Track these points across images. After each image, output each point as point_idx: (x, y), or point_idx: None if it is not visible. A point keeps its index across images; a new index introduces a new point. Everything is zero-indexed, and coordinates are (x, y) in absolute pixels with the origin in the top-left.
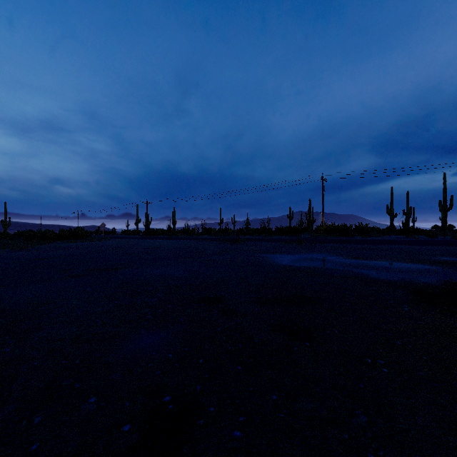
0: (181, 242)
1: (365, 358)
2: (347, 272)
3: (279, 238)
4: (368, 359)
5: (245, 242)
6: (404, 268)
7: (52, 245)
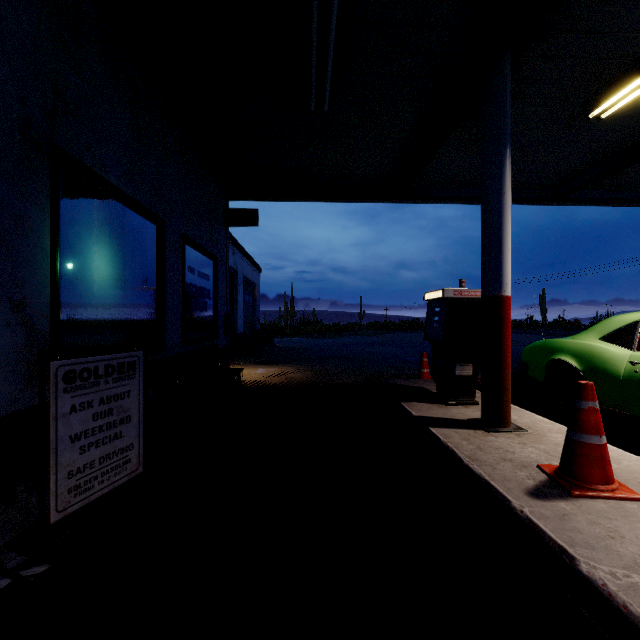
0: (518, 336)
1: None
2: None
3: None
4: None
5: None
6: None
7: (393, 334)
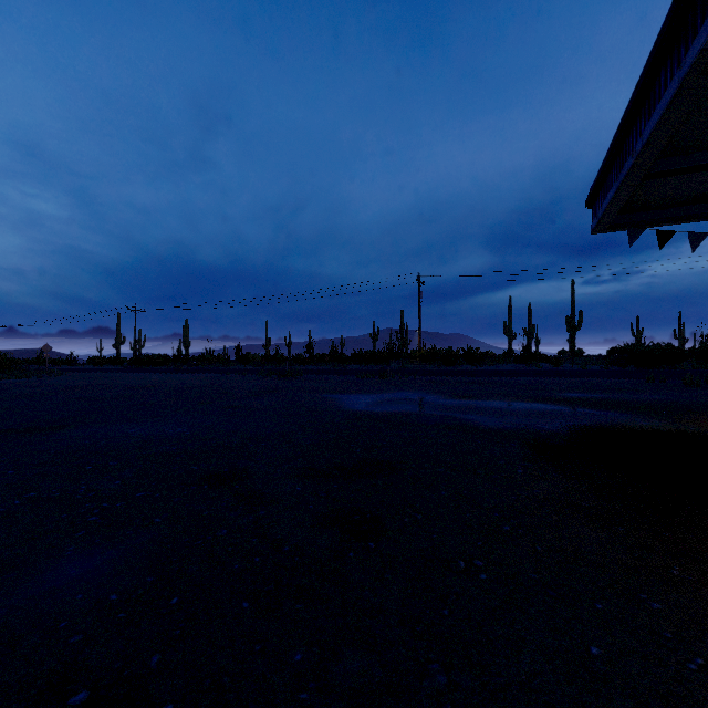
0: (195, 377)
1: (457, 560)
2: (446, 419)
3: (356, 368)
4: (461, 561)
5: (302, 375)
6: (522, 409)
7: None
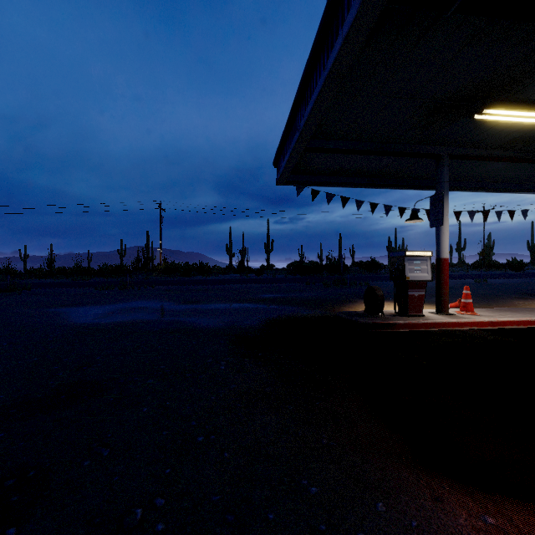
0: None
1: (134, 511)
2: (172, 323)
3: (100, 280)
4: (139, 510)
5: (30, 289)
6: (233, 309)
7: None
